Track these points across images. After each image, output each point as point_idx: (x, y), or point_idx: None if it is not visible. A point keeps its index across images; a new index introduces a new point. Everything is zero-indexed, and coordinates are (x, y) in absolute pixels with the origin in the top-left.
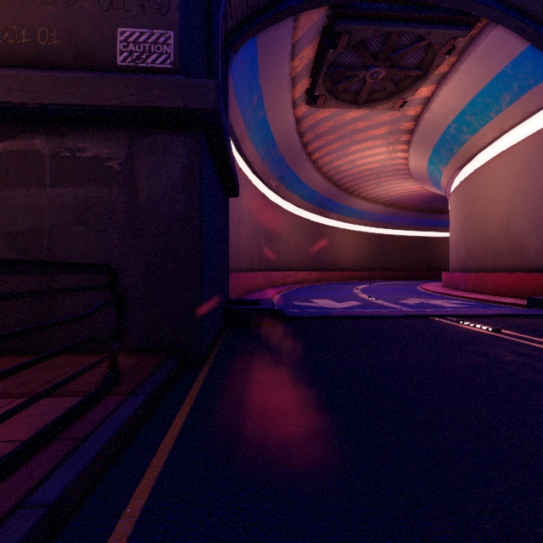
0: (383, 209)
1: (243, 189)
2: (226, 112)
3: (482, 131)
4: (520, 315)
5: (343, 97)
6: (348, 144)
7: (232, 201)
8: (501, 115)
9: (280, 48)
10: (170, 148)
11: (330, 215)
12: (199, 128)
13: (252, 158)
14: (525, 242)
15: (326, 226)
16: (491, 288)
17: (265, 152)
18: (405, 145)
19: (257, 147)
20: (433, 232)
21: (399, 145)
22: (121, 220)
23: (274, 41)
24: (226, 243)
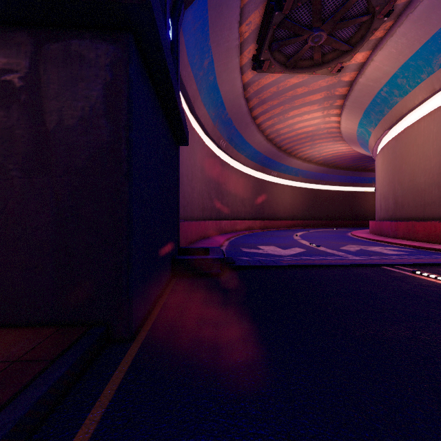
0: (316, 167)
1: (196, 147)
2: (177, 64)
3: (412, 92)
4: None
5: (286, 62)
6: (288, 109)
7: (186, 156)
8: (432, 76)
9: (229, 10)
10: (87, 57)
11: (271, 173)
12: (127, 32)
13: (204, 119)
14: None
15: (267, 181)
16: (422, 236)
17: (215, 114)
18: (339, 110)
19: (208, 109)
20: (357, 188)
21: (333, 110)
22: (23, 151)
23: (224, 2)
24: (175, 191)
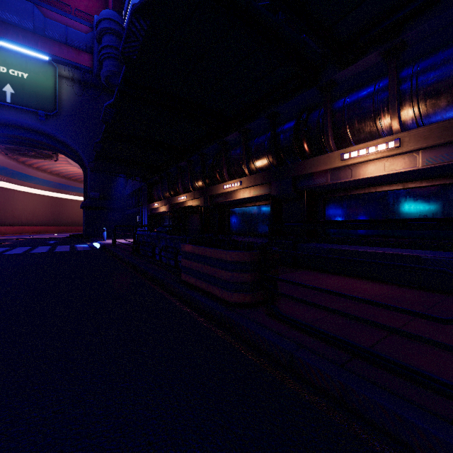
0: None
1: None
2: None
3: None
4: (50, 238)
5: (24, 154)
6: (53, 163)
7: None
8: None
9: None
10: None
11: (69, 193)
12: None
13: None
14: None
15: (66, 199)
16: None
17: None
18: None
19: None
20: None
21: None
22: None
23: None
24: None
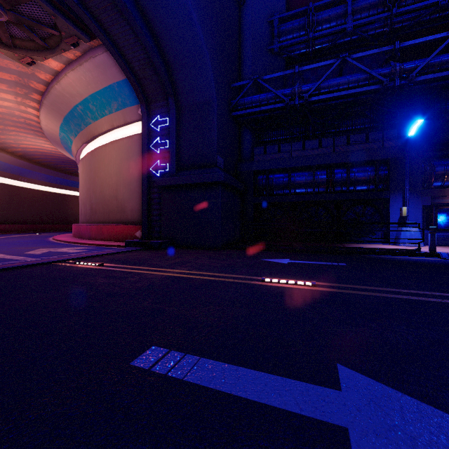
0: (13, 159)
1: None
2: None
3: (101, 120)
4: (119, 252)
5: None
6: None
7: None
8: (112, 115)
9: None
10: None
11: None
12: None
13: None
14: (126, 205)
15: None
16: (107, 236)
17: None
18: (37, 104)
19: None
20: (68, 191)
21: (29, 100)
22: None
23: None
24: None
